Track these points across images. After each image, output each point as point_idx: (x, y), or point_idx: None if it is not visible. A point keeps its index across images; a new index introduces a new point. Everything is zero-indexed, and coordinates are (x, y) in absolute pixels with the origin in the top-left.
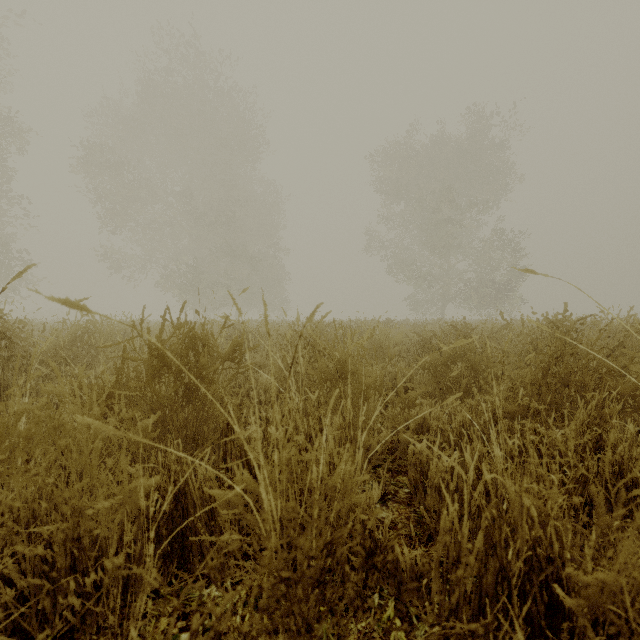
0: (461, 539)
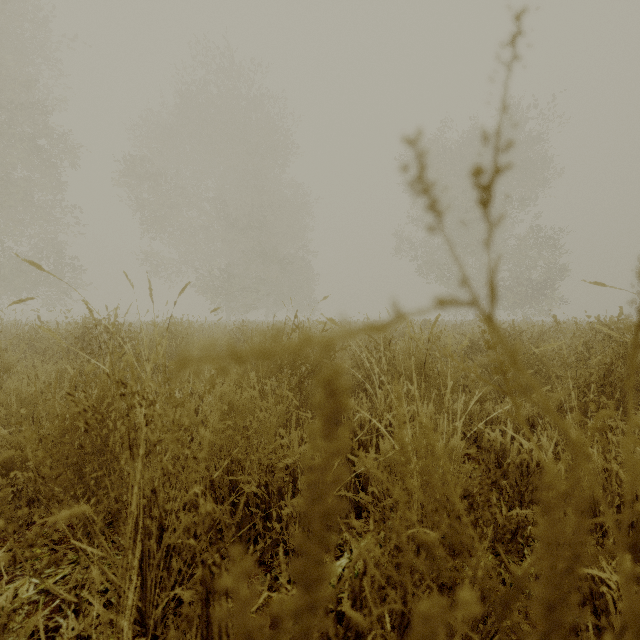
0: None
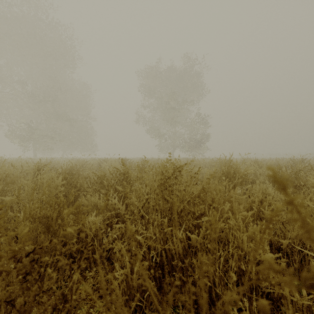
0: None
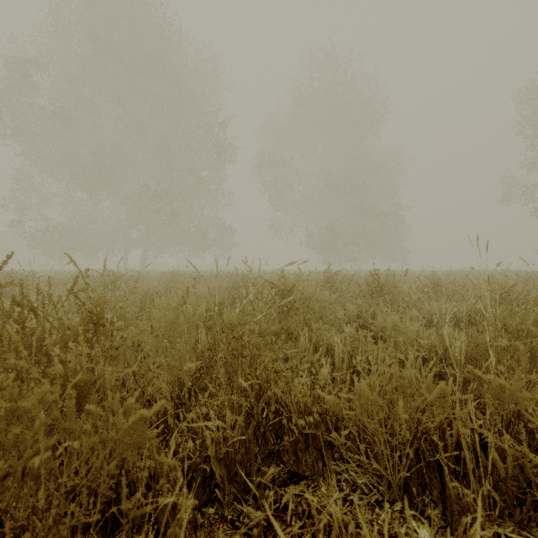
0: None
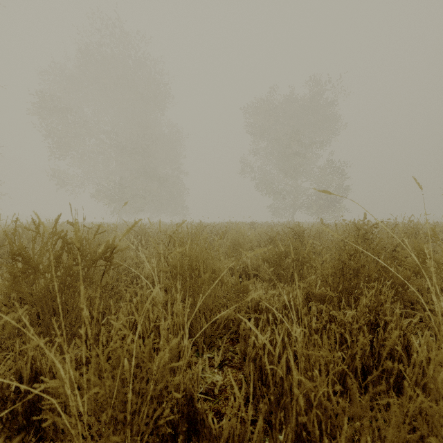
0: (246, 421)
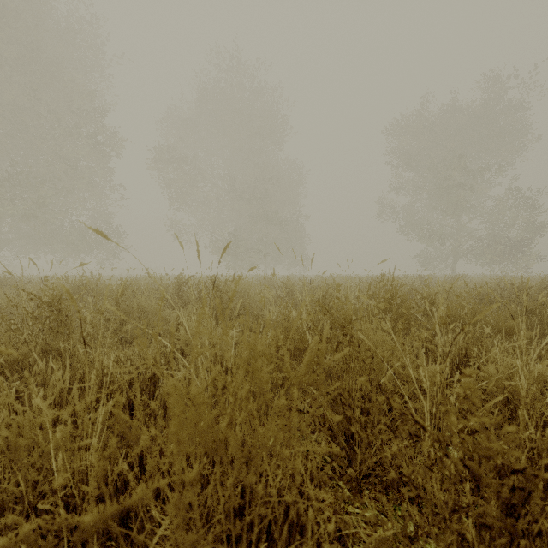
0: None
